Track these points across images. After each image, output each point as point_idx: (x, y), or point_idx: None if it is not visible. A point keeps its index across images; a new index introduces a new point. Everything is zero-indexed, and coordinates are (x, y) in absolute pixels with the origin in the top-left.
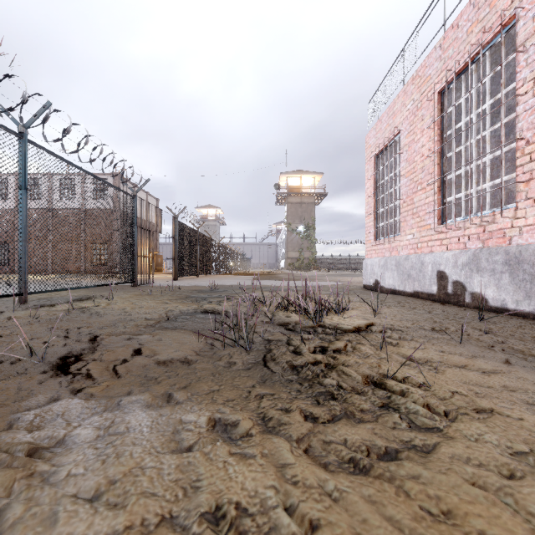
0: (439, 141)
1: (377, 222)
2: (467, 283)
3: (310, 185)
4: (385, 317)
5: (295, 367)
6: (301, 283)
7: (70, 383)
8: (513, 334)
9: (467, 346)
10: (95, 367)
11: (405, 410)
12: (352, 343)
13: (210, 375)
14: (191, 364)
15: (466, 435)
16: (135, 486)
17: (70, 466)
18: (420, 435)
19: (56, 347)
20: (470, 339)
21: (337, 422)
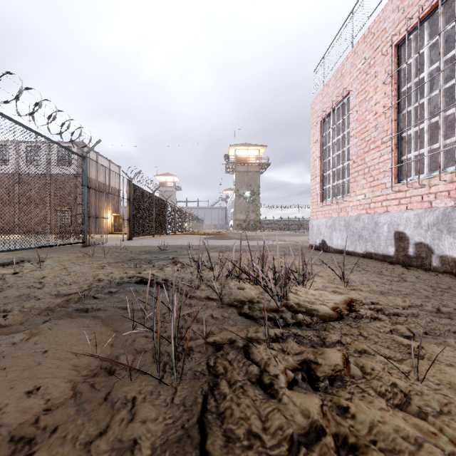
0: (396, 96)
1: (323, 184)
2: (435, 245)
3: (255, 157)
4: (360, 289)
5: None
6: (249, 243)
7: None
8: None
9: None
10: None
11: None
12: (350, 352)
13: None
14: (34, 448)
15: None
16: None
17: None
18: None
19: None
20: None
21: None
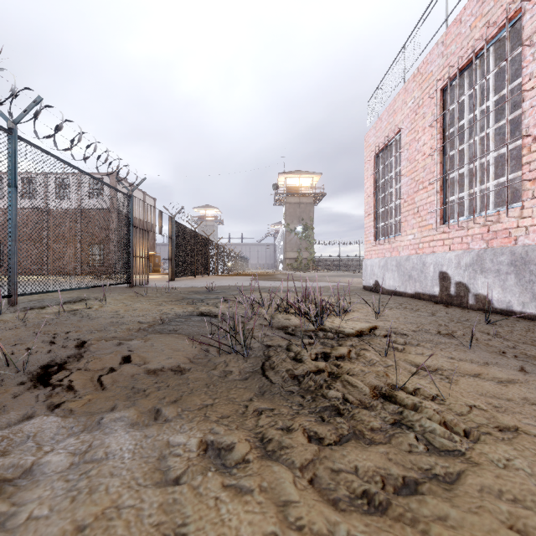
0: (441, 139)
1: (377, 222)
2: (471, 285)
3: (309, 186)
4: (388, 319)
5: (296, 376)
6: (300, 284)
7: (48, 397)
8: (523, 338)
9: (477, 352)
10: (79, 377)
11: (420, 428)
12: (355, 349)
13: (203, 387)
14: (184, 373)
15: (492, 461)
16: (106, 534)
17: (33, 506)
18: (440, 461)
19: (39, 354)
20: (479, 344)
21: (345, 444)
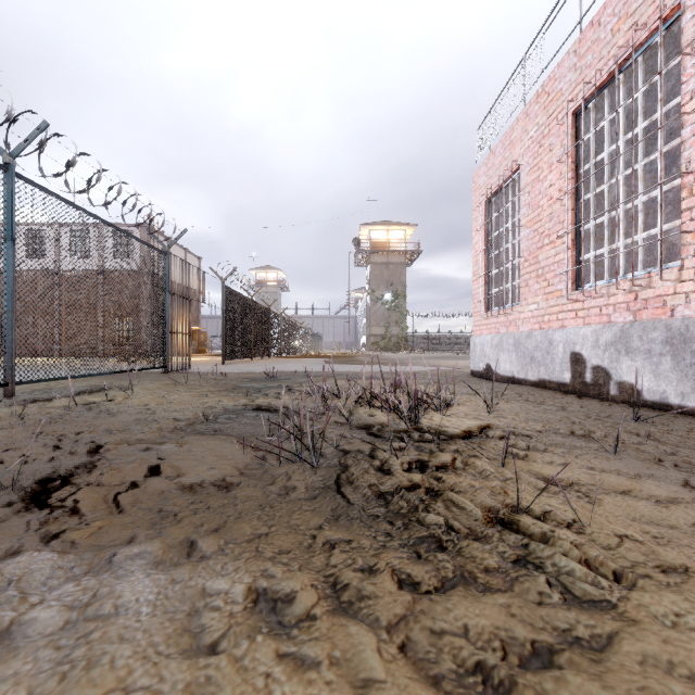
0: (573, 179)
1: (489, 288)
2: (613, 369)
3: (399, 241)
4: (505, 416)
5: (382, 494)
6: (388, 369)
7: (43, 523)
8: (685, 441)
9: (625, 459)
10: (87, 496)
11: (553, 568)
12: (462, 456)
13: (256, 509)
14: (231, 489)
15: (656, 617)
16: None
17: (5, 687)
18: (583, 618)
19: (38, 463)
20: (626, 449)
21: (450, 592)
